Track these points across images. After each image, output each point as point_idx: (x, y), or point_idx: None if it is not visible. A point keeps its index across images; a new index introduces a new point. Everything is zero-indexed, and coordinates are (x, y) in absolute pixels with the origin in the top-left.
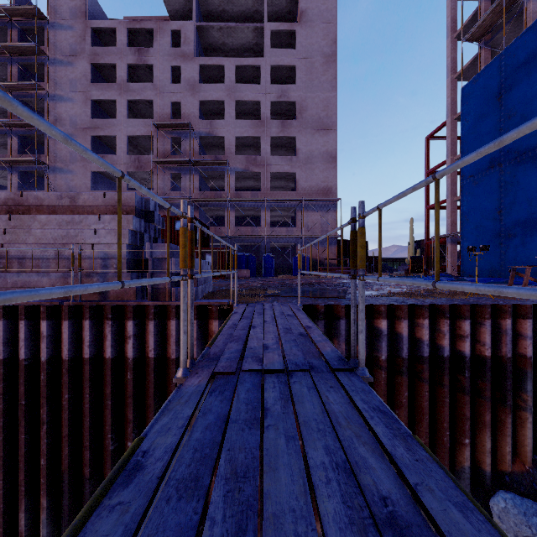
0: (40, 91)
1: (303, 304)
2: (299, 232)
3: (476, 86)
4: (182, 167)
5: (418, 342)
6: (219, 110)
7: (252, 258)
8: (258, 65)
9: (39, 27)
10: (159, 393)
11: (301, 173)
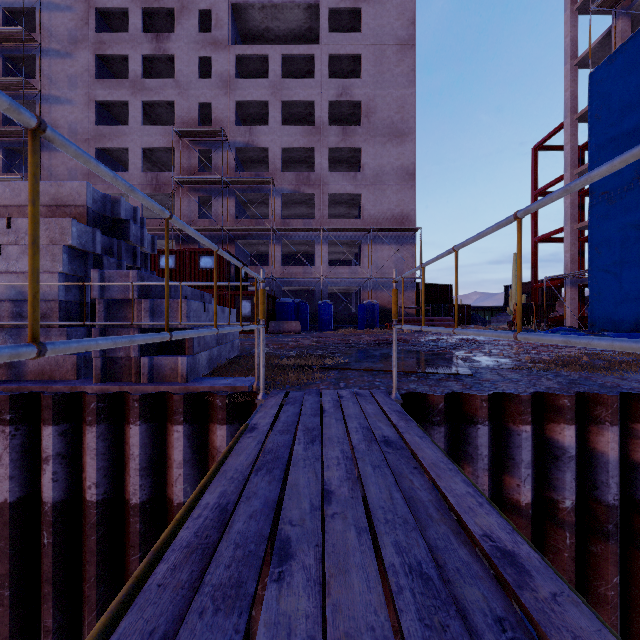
0: (30, 90)
1: (401, 394)
2: (365, 272)
3: (612, 67)
4: (213, 188)
5: (637, 471)
6: (261, 115)
7: (303, 305)
8: (311, 55)
9: (29, 8)
10: (107, 571)
11: (368, 195)
